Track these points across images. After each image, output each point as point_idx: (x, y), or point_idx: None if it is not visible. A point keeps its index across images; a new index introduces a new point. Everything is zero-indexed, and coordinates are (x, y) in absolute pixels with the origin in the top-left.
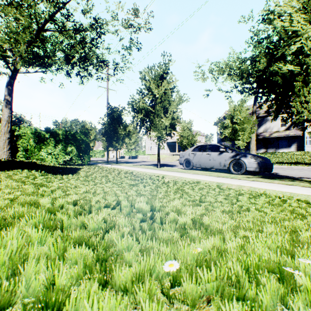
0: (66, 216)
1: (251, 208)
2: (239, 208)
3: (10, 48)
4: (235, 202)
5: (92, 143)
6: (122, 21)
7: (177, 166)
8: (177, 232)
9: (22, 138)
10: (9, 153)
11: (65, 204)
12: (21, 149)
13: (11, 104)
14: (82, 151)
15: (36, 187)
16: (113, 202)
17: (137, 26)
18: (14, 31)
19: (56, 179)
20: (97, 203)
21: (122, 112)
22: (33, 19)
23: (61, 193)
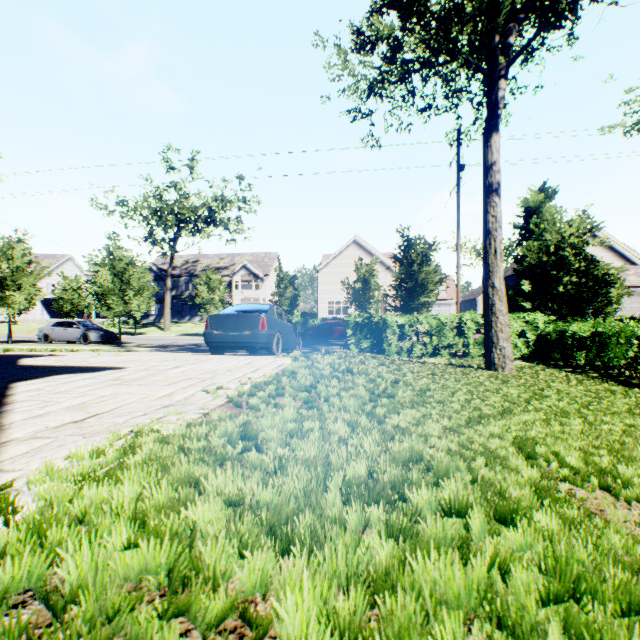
0: None
1: None
2: None
3: None
4: None
5: None
6: None
7: (42, 342)
8: None
9: None
10: None
11: None
12: None
13: None
14: None
15: None
16: None
17: None
18: None
19: None
20: None
21: None
22: None
23: None
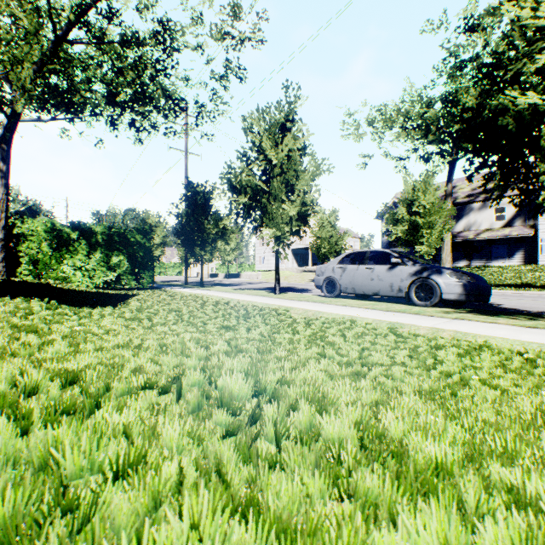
0: (11, 429)
1: (470, 378)
2: (444, 380)
3: (3, 73)
4: (432, 364)
5: (158, 250)
6: (211, 28)
7: (310, 292)
8: (321, 475)
9: (27, 239)
10: (4, 267)
11: (43, 383)
12: (25, 260)
13: (7, 178)
14: (139, 264)
15: (13, 335)
16: (172, 371)
17: (239, 36)
18: (6, 38)
19: (75, 315)
20: (134, 375)
21: (212, 193)
22: (44, 17)
23: (60, 350)
